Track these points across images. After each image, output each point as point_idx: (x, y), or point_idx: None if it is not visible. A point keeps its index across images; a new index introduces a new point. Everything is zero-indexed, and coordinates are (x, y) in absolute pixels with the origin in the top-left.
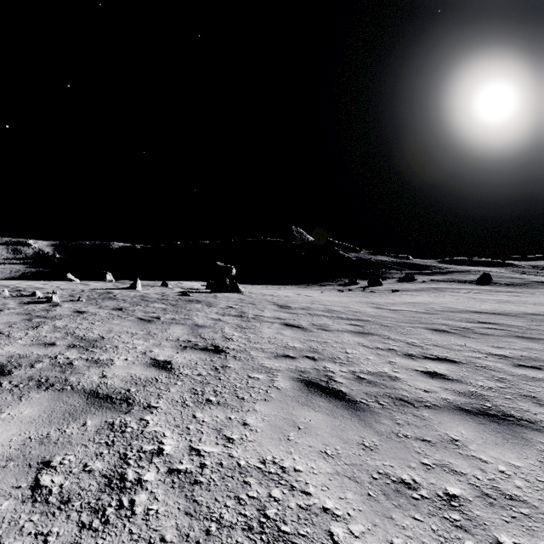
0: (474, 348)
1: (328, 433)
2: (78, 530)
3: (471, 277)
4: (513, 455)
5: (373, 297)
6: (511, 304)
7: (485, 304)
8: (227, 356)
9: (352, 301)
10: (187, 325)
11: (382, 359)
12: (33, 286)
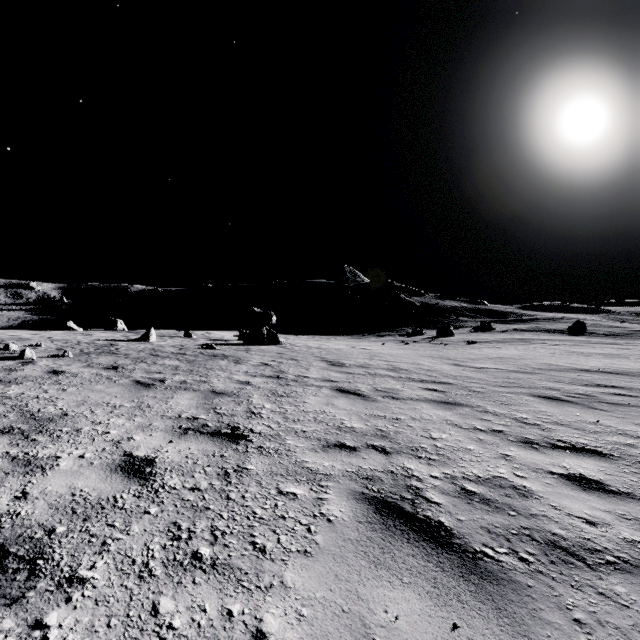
0: (616, 427)
1: None
2: None
3: (560, 326)
4: None
5: (447, 351)
6: (625, 360)
7: (593, 360)
8: (248, 447)
9: (421, 355)
10: (200, 391)
11: (490, 449)
12: (17, 337)
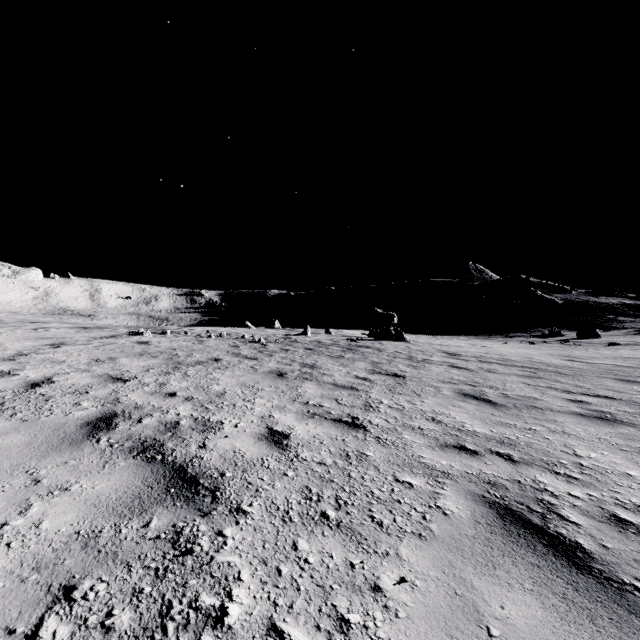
0: None
1: (472, 409)
2: (363, 411)
3: None
4: (593, 428)
5: (573, 351)
6: None
7: None
8: (405, 379)
9: (539, 353)
10: (367, 361)
11: (537, 391)
12: (231, 331)
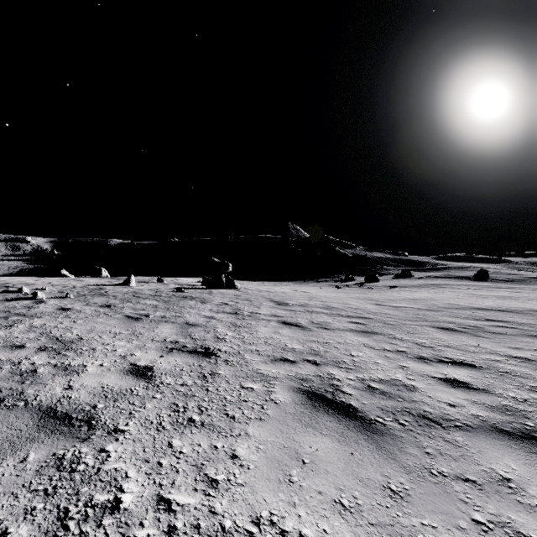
0: (490, 349)
1: (341, 471)
2: None
3: (467, 273)
4: None
5: (372, 294)
6: (514, 301)
7: (488, 301)
8: (218, 360)
9: (350, 297)
10: (177, 323)
11: (393, 363)
12: (24, 282)
